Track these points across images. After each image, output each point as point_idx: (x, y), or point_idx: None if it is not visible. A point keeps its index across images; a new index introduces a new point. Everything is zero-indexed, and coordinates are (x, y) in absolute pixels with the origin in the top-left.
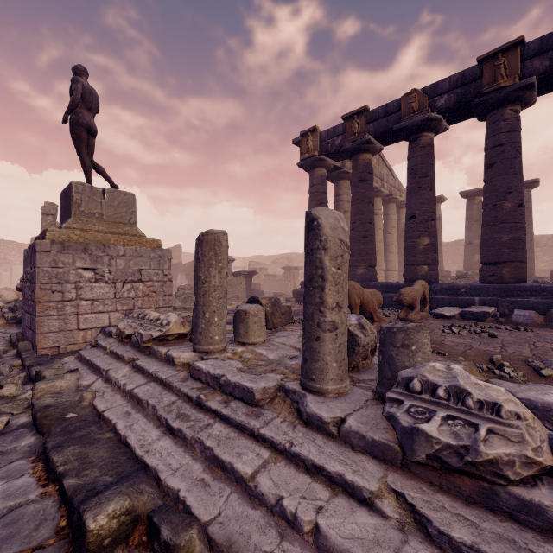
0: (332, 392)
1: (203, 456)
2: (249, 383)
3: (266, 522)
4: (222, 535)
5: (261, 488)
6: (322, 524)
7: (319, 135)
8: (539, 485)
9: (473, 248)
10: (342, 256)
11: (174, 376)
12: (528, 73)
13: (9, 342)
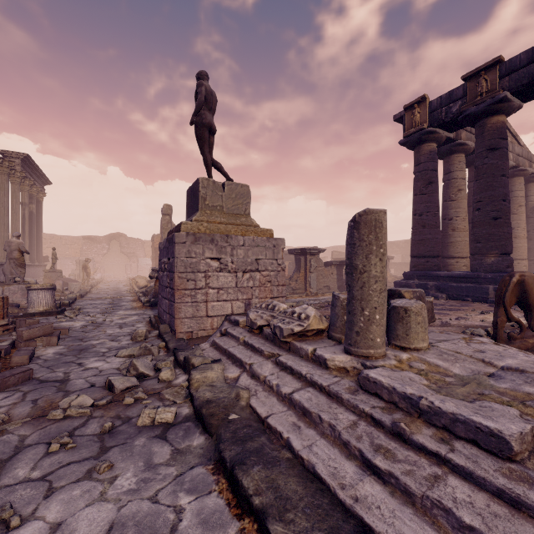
0: None
1: None
2: (483, 419)
3: None
4: None
5: None
6: None
7: (428, 104)
8: None
9: None
10: None
11: (337, 384)
12: None
13: (150, 323)
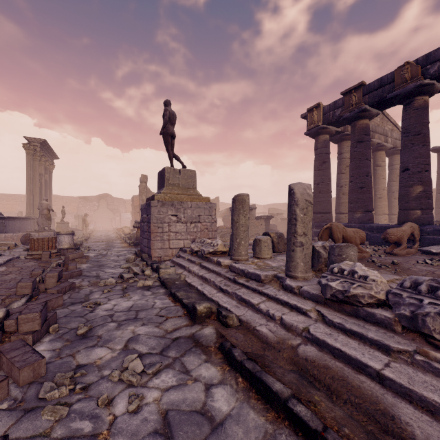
0: (300, 278)
1: (237, 299)
2: (258, 272)
3: (262, 317)
4: (244, 318)
5: (261, 307)
6: (283, 317)
7: (322, 109)
8: (379, 308)
9: None
10: (307, 208)
11: (222, 270)
12: None
13: (135, 254)
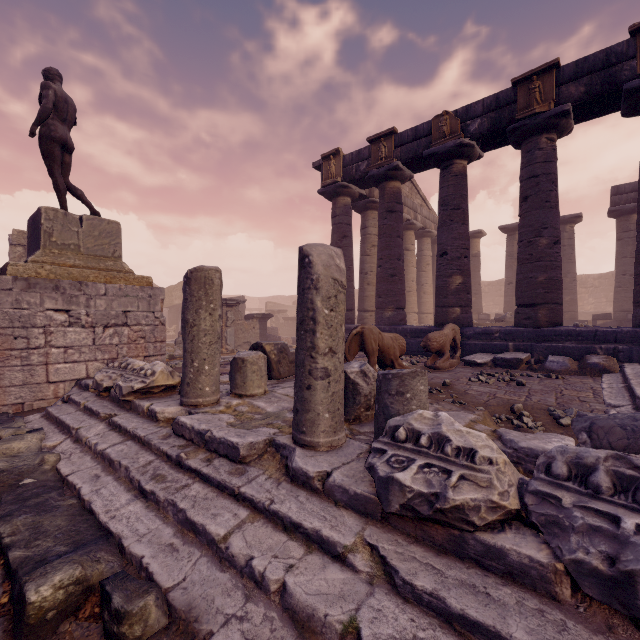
0: (324, 445)
1: (175, 520)
2: (235, 438)
3: (233, 584)
4: (183, 600)
5: (232, 549)
6: (290, 582)
7: (342, 158)
8: (506, 530)
9: (513, 288)
10: (336, 296)
11: (155, 433)
12: (563, 98)
13: None
